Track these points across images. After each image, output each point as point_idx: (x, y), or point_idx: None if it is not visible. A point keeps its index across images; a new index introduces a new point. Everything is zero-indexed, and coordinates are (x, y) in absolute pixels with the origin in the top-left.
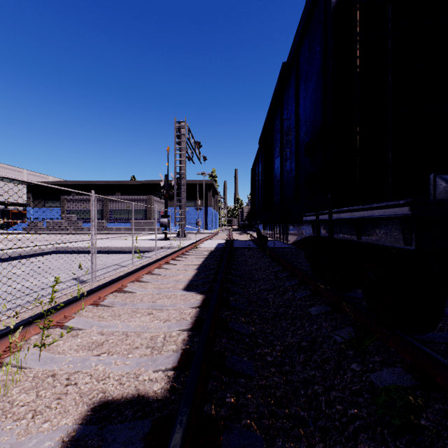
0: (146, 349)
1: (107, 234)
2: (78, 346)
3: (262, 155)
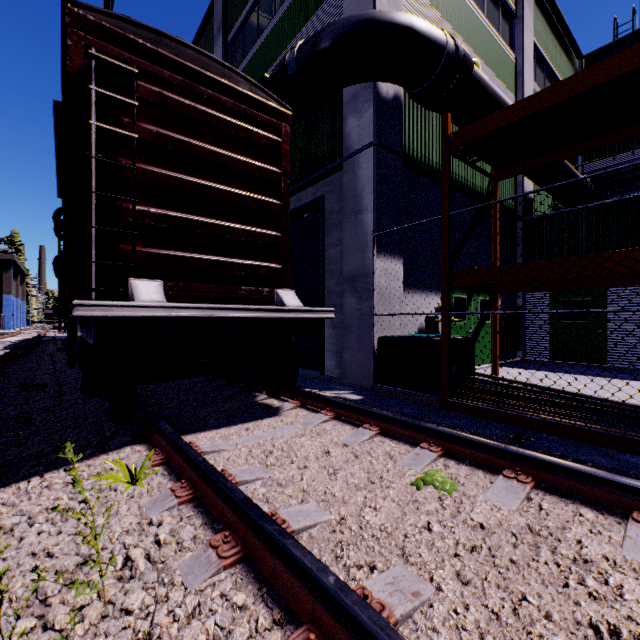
0: None
1: None
2: None
3: None
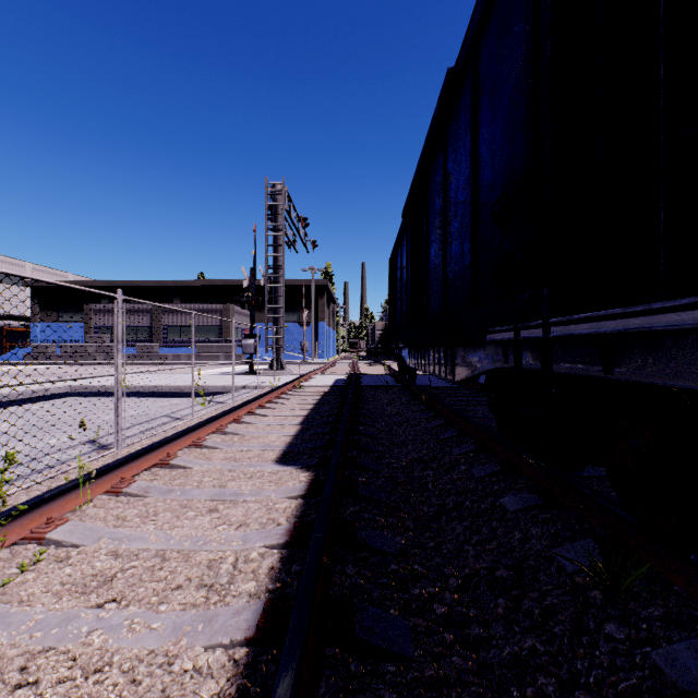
0: (197, 591)
1: (159, 364)
2: (64, 585)
3: (407, 235)
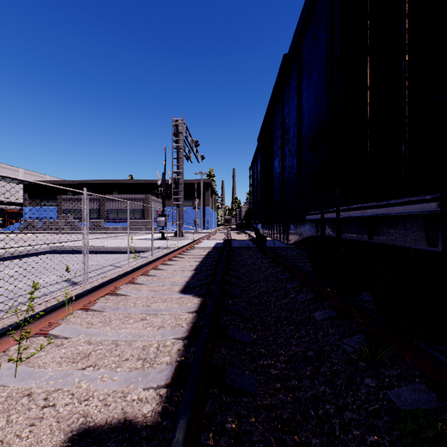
0: (137, 361)
1: (104, 233)
2: (62, 358)
3: (261, 152)
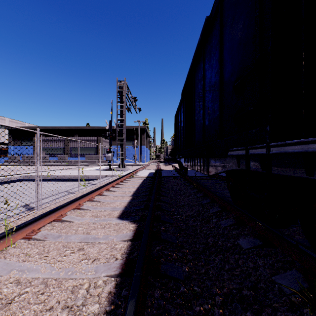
0: (61, 312)
1: (67, 165)
2: None
3: (184, 104)
